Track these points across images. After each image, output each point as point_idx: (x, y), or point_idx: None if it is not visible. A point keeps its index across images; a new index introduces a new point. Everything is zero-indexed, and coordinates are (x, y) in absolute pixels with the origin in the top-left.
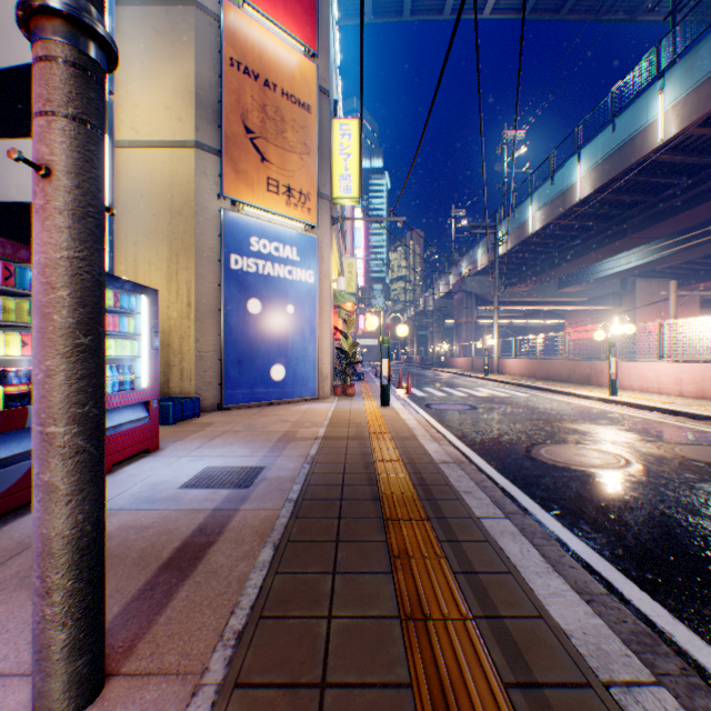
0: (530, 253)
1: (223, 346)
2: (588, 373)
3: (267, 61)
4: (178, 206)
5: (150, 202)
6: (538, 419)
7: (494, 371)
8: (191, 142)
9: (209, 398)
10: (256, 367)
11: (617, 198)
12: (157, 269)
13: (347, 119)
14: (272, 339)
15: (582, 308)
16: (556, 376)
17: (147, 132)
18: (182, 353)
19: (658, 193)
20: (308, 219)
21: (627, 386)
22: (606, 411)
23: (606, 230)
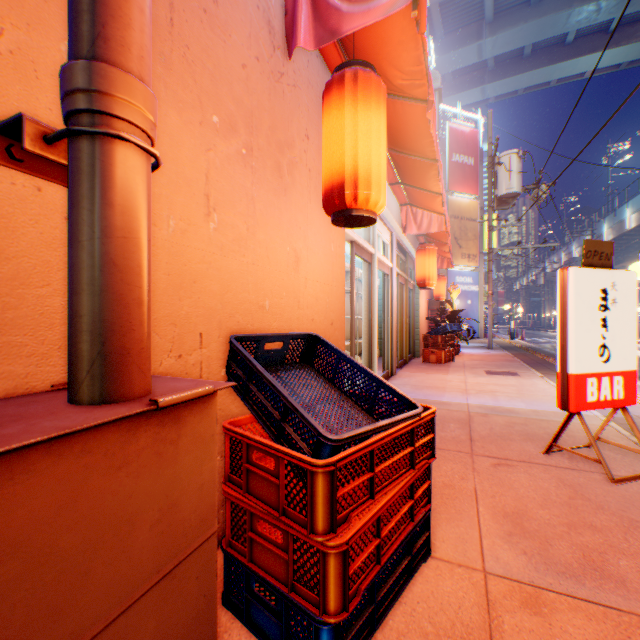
0: (633, 239)
1: None
2: None
3: (460, 210)
4: None
5: None
6: None
7: None
8: None
9: None
10: None
11: None
12: None
13: None
14: (462, 314)
15: None
16: None
17: None
18: None
19: None
20: (474, 265)
21: None
22: None
23: None
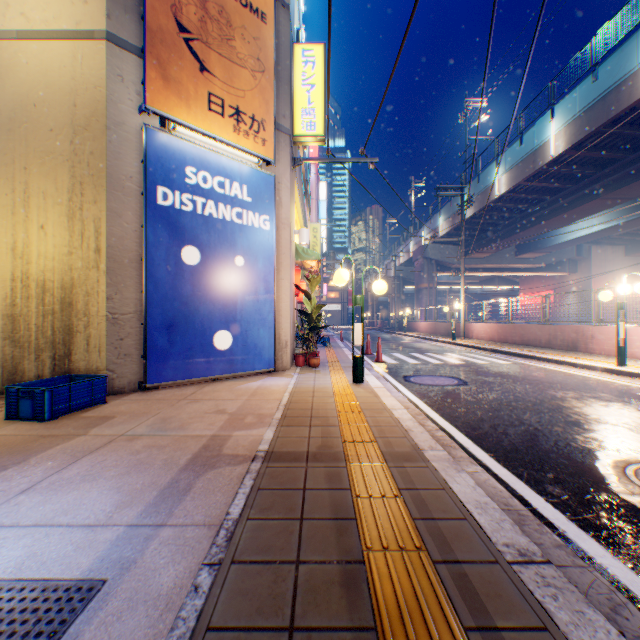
0: (492, 219)
1: (146, 305)
2: (573, 339)
3: None
4: (82, 118)
5: (45, 113)
6: (558, 401)
7: (461, 335)
8: (100, 33)
9: (127, 374)
10: (192, 333)
11: (593, 155)
12: (54, 202)
13: (310, 44)
14: (215, 298)
15: (538, 274)
16: (532, 341)
17: (41, 19)
18: (88, 316)
19: (636, 150)
20: (262, 152)
21: (627, 353)
22: (630, 388)
23: (575, 192)
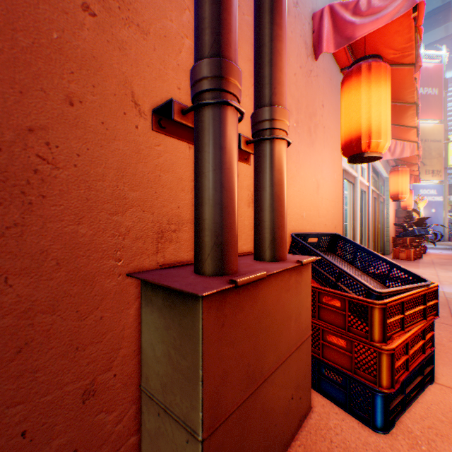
0: None
1: None
2: None
3: (423, 134)
4: None
5: None
6: None
7: None
8: None
9: None
10: None
11: None
12: None
13: None
14: (425, 220)
15: None
16: None
17: None
18: None
19: None
20: (438, 179)
21: None
22: None
23: None
